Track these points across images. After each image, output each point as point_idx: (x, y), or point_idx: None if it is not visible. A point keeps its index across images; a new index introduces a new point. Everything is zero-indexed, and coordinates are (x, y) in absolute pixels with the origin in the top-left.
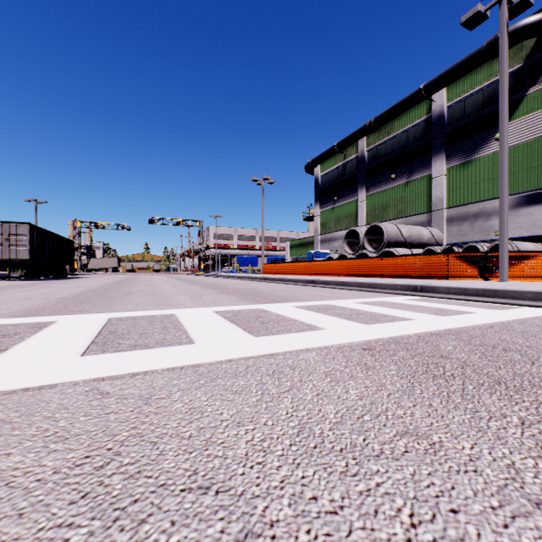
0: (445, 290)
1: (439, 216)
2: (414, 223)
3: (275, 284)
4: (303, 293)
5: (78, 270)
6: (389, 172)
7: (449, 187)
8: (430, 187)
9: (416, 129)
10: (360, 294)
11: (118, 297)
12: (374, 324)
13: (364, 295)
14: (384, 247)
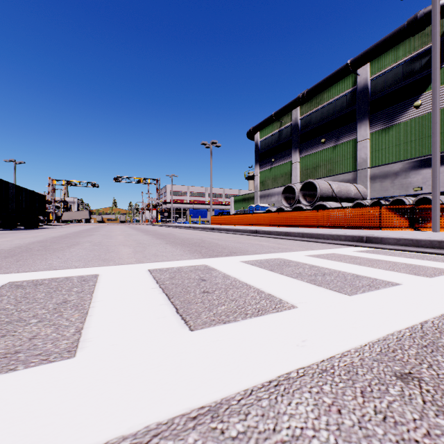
0: (394, 241)
1: (363, 174)
2: (341, 180)
3: (222, 233)
4: (249, 243)
5: (53, 221)
6: (320, 137)
7: (372, 149)
8: (355, 149)
9: (343, 100)
10: (305, 244)
11: (58, 249)
12: (358, 295)
13: (310, 245)
14: (318, 201)
